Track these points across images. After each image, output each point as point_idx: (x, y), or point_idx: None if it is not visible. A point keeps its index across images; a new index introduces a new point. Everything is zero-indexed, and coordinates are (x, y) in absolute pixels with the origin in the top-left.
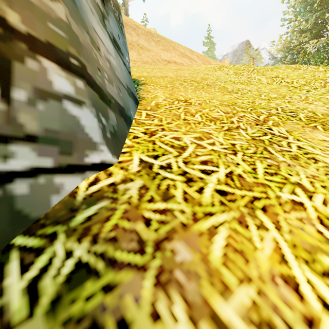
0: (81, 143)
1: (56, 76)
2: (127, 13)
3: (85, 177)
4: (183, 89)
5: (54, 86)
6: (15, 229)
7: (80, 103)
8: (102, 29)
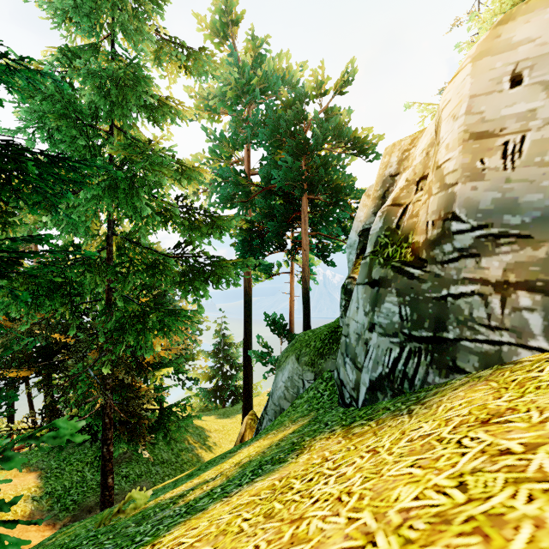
0: (526, 333)
1: (523, 298)
2: None
3: (534, 353)
4: None
5: (520, 304)
6: (498, 362)
7: (533, 310)
8: None
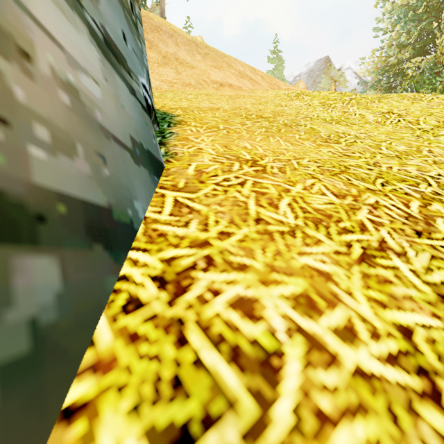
0: None
1: None
2: (163, 14)
3: None
4: (247, 134)
5: None
6: None
7: None
8: (64, 11)
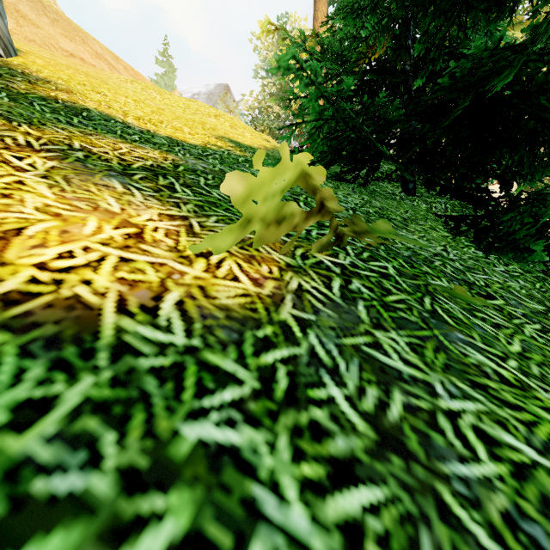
0: None
1: None
2: None
3: None
4: (66, 69)
5: None
6: None
7: None
8: None
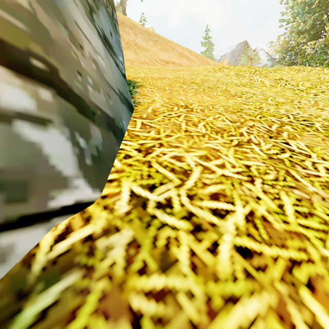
0: (43, 181)
1: (4, 85)
2: (125, 12)
3: (52, 225)
4: (183, 92)
5: None
6: None
7: (44, 122)
8: (89, 24)
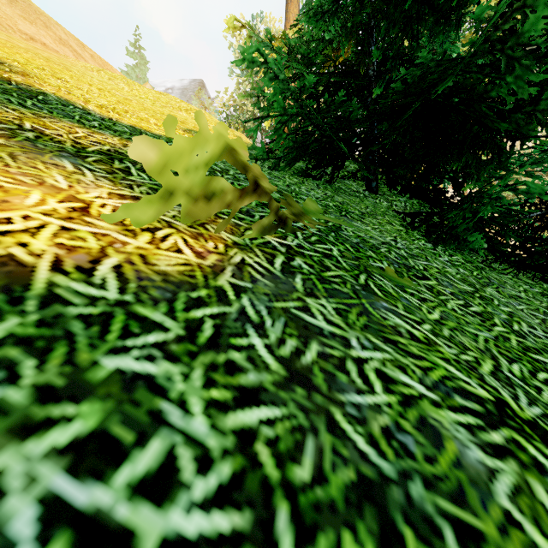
0: None
1: None
2: None
3: None
4: (23, 52)
5: None
6: None
7: None
8: None
